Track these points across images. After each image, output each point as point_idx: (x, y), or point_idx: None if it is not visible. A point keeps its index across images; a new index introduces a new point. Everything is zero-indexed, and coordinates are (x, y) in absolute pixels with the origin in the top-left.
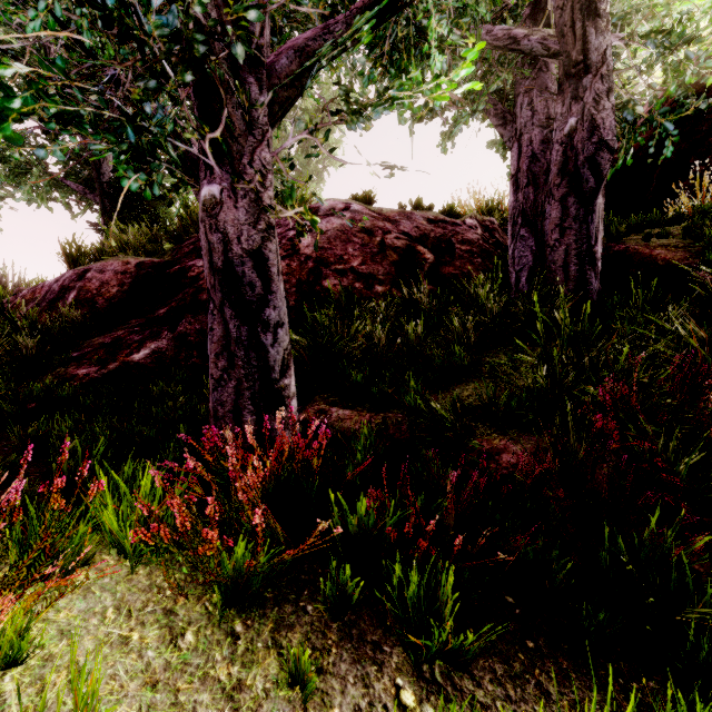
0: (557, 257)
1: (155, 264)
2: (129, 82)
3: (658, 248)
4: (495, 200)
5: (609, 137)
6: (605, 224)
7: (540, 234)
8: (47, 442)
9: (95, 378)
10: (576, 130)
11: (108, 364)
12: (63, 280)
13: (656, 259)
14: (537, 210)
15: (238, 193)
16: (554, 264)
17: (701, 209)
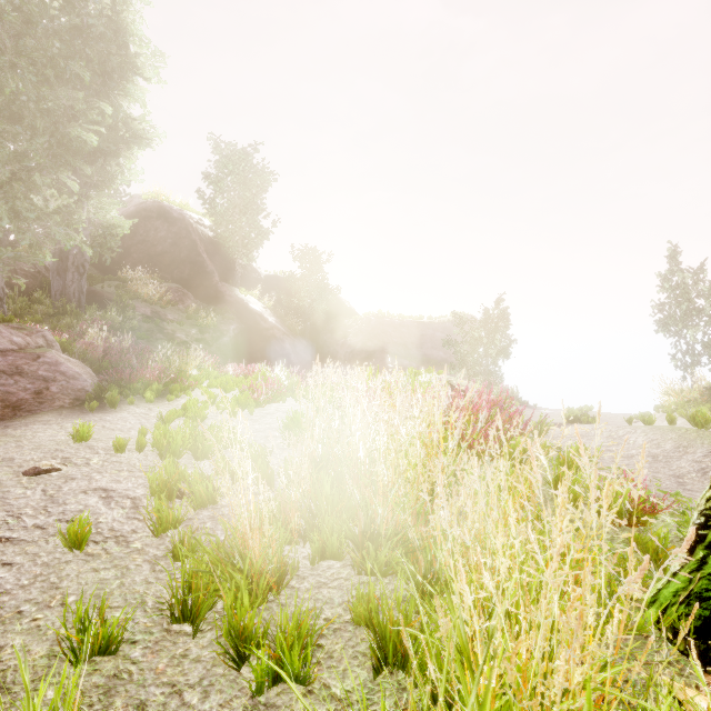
0: (72, 290)
1: None
2: None
3: (106, 292)
4: None
5: (88, 259)
6: (90, 279)
7: (65, 279)
8: None
9: None
10: (78, 254)
11: None
12: None
13: (105, 295)
14: (64, 270)
15: None
16: (71, 292)
17: (124, 279)
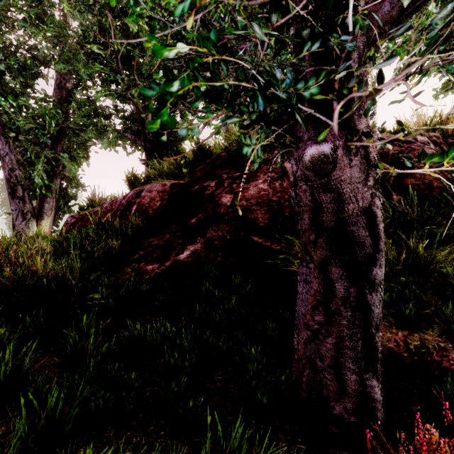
0: None
1: (181, 184)
2: (264, 50)
3: None
4: (433, 118)
5: None
6: None
7: None
8: (146, 344)
9: (158, 273)
10: None
11: (164, 262)
12: (128, 198)
13: None
14: None
15: (350, 150)
16: None
17: None
